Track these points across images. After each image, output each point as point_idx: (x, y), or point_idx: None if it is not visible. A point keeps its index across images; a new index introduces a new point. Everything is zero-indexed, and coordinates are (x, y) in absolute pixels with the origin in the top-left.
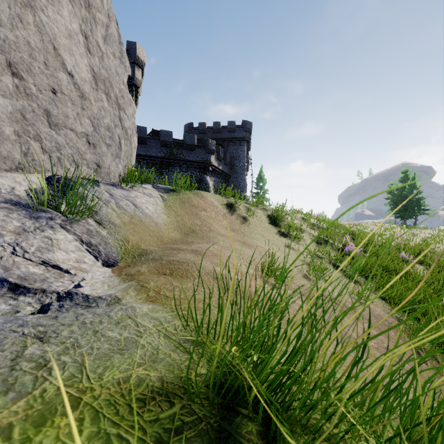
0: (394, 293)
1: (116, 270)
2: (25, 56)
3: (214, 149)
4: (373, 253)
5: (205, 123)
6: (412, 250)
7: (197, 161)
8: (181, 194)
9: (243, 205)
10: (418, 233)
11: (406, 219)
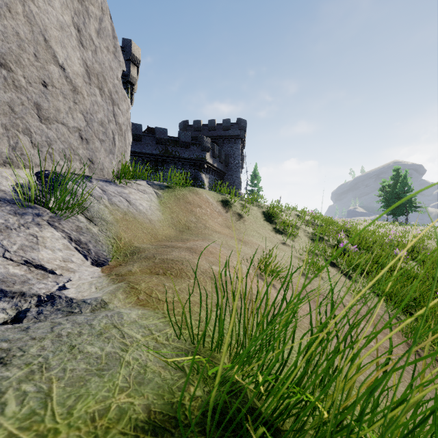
0: (390, 290)
1: (106, 270)
2: (13, 47)
3: (209, 147)
4: (367, 250)
5: (200, 120)
6: (405, 247)
7: (192, 158)
8: (176, 191)
9: (239, 201)
10: (410, 230)
11: (397, 216)
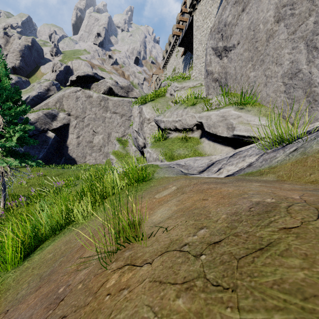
0: None
1: None
2: None
3: None
4: None
5: None
6: None
7: None
8: None
9: None
10: None
11: None
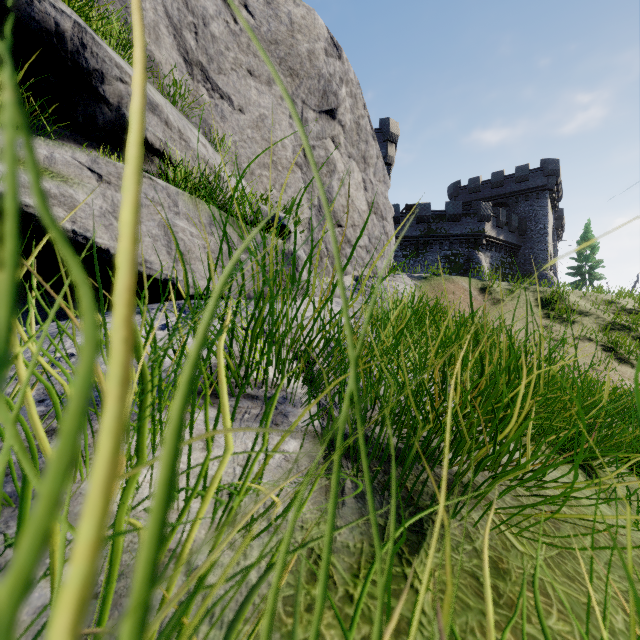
0: None
1: None
2: (341, 214)
3: (490, 214)
4: None
5: (479, 177)
6: None
7: (464, 234)
8: (432, 281)
9: (504, 287)
10: None
11: None
